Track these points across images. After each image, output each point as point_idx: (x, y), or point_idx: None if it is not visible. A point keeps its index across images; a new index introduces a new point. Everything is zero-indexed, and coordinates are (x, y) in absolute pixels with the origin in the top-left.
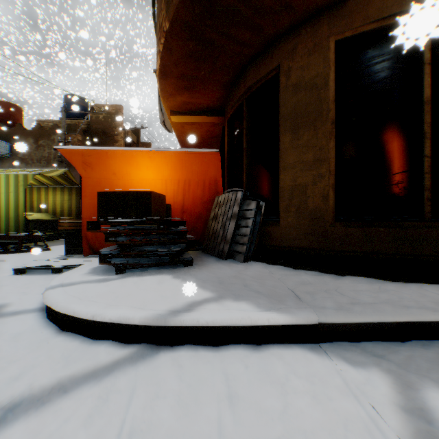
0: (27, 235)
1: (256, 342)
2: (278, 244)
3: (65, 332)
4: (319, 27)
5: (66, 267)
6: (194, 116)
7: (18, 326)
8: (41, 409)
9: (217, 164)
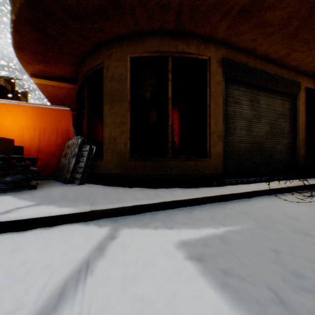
0: None
1: (53, 225)
2: (102, 172)
3: None
4: (123, 46)
5: None
6: (53, 81)
7: None
8: None
9: (68, 118)
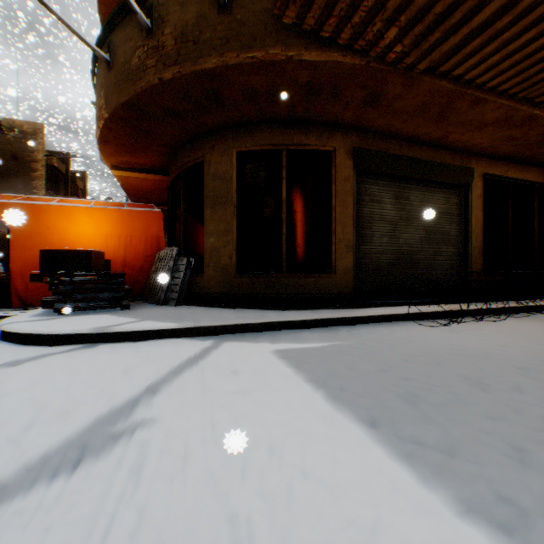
0: None
1: (159, 338)
2: (202, 291)
3: (30, 345)
4: (228, 138)
5: None
6: (138, 173)
7: None
8: (37, 360)
9: (159, 223)
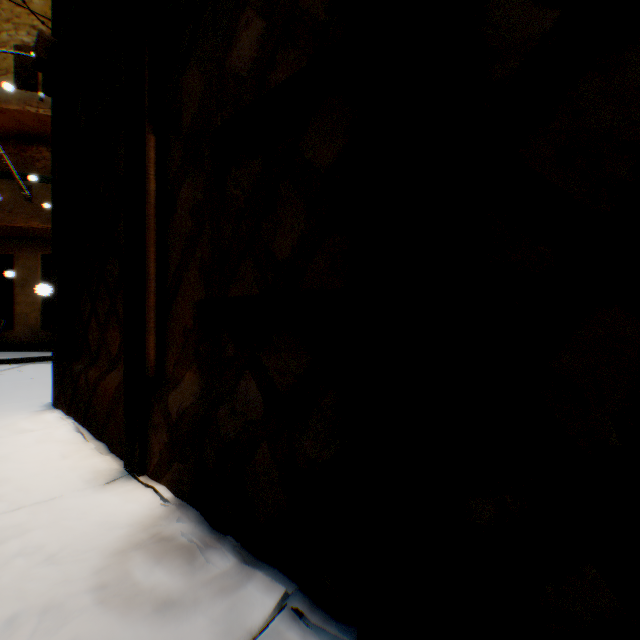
0: None
1: None
2: (15, 341)
3: None
4: (36, 244)
5: None
6: None
7: None
8: None
9: None
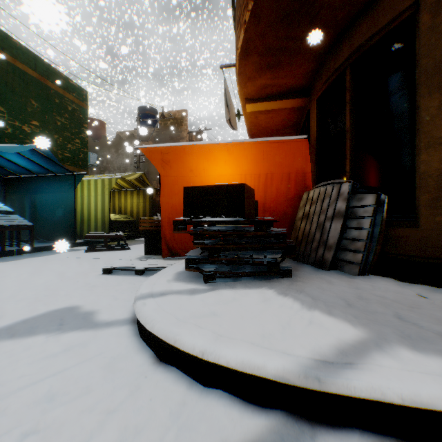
0: (110, 235)
1: None
2: (413, 253)
3: (163, 363)
4: None
5: (147, 270)
6: (273, 102)
7: (110, 346)
8: None
9: (304, 154)
